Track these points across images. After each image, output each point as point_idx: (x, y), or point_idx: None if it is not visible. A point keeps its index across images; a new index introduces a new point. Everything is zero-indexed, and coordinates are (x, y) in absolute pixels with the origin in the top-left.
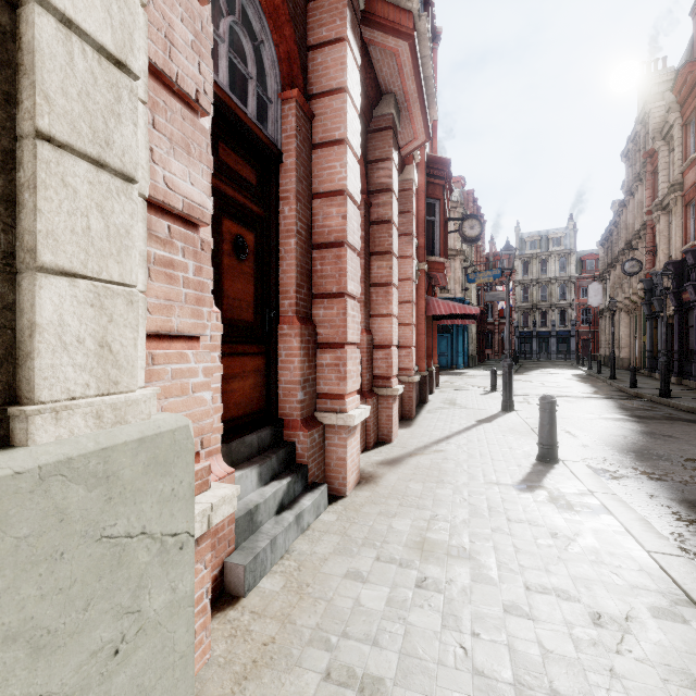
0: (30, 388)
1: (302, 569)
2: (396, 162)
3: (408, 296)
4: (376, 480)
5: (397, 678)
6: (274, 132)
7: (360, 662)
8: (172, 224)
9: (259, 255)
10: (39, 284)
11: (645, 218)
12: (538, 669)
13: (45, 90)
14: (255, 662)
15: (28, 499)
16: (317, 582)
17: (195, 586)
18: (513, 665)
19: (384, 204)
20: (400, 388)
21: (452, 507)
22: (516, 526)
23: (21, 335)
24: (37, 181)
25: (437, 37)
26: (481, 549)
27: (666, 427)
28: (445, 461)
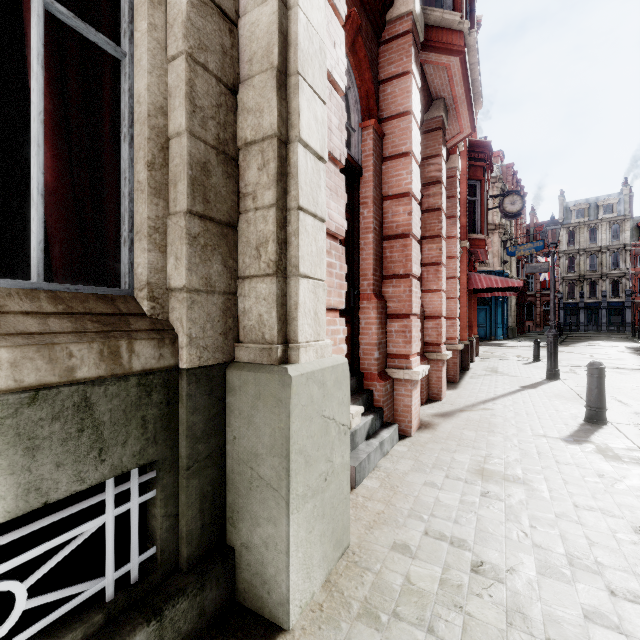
0: (296, 335)
1: (391, 477)
2: (444, 157)
3: (452, 272)
4: (434, 426)
5: (476, 541)
6: (356, 153)
7: (447, 530)
8: (330, 241)
9: (347, 248)
10: (299, 283)
11: None
12: (585, 550)
13: (300, 185)
14: (375, 521)
15: (304, 388)
16: (403, 485)
17: None
18: (565, 545)
19: (434, 195)
20: (449, 354)
21: (504, 449)
22: (564, 467)
23: (289, 309)
24: (299, 231)
25: (477, 25)
26: (533, 479)
27: None
28: (493, 417)
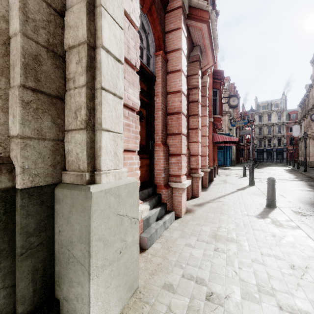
0: (100, 166)
1: (168, 242)
2: (200, 75)
3: (205, 133)
4: (193, 211)
5: (209, 279)
6: (153, 68)
7: (195, 273)
8: (129, 111)
9: (147, 118)
10: (102, 134)
11: None
12: (266, 281)
13: (103, 74)
14: (155, 270)
15: (103, 199)
16: (174, 246)
17: None
18: (256, 279)
19: (195, 94)
20: (202, 174)
21: (227, 223)
22: (256, 232)
23: (96, 150)
24: (102, 102)
25: (217, 14)
26: (241, 239)
27: None
28: (223, 205)
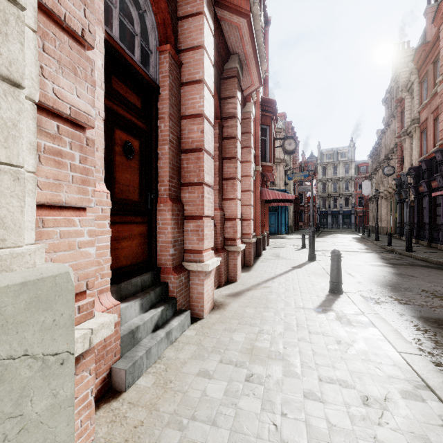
0: None
1: (168, 370)
2: (239, 99)
3: (248, 187)
4: (224, 306)
5: None
6: (154, 73)
7: (202, 438)
8: (61, 124)
9: (143, 155)
10: None
11: (396, 140)
12: (326, 439)
13: None
14: (126, 441)
15: None
16: (177, 379)
17: (81, 388)
18: (309, 436)
19: (231, 126)
20: (242, 246)
21: (273, 324)
22: (314, 337)
23: None
24: None
25: (268, 23)
26: (290, 353)
27: (409, 270)
28: (270, 294)
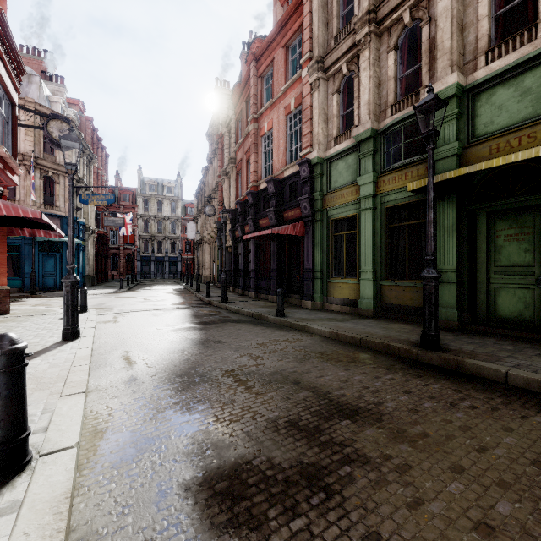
0: None
1: None
2: None
3: None
4: None
5: None
6: None
7: None
8: None
9: None
10: None
11: (218, 179)
12: None
13: None
14: None
15: None
16: None
17: None
18: None
19: None
20: None
21: None
22: None
23: None
24: None
25: None
26: None
27: (219, 331)
28: None
